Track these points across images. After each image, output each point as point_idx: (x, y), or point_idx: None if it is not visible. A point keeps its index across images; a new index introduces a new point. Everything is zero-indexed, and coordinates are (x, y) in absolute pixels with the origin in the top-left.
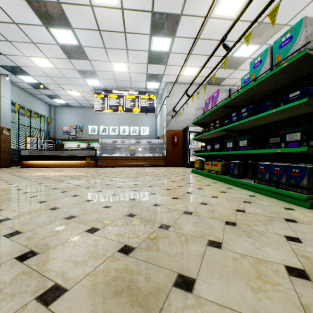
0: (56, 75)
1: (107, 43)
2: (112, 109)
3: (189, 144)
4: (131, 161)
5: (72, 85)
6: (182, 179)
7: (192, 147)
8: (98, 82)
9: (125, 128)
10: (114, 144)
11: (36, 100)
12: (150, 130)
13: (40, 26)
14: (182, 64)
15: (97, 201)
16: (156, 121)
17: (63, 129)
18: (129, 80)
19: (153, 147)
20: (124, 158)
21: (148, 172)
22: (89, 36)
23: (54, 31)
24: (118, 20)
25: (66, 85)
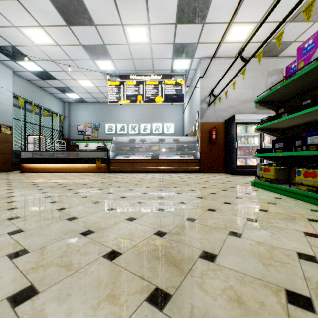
0: (60, 57)
1: None
2: (129, 99)
3: (235, 141)
4: (153, 165)
5: (81, 71)
6: (265, 211)
7: (238, 146)
8: (111, 65)
9: (147, 126)
10: (131, 143)
11: (47, 96)
12: (176, 128)
13: None
14: (229, 20)
15: None
16: (183, 116)
17: (77, 128)
18: (150, 58)
19: (181, 146)
20: (144, 161)
21: (179, 185)
22: None
23: None
24: None
25: (75, 72)
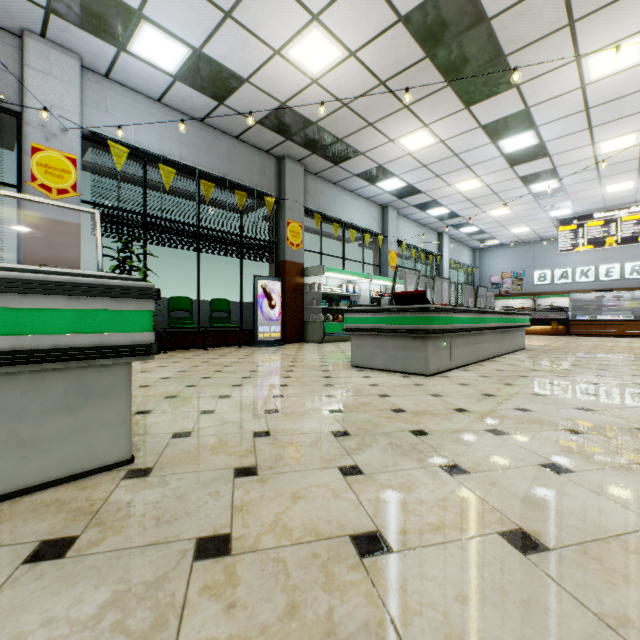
0: (507, 218)
1: (605, 173)
2: (592, 244)
3: None
4: (638, 328)
5: (523, 222)
6: None
7: None
8: (567, 211)
9: (611, 268)
10: (599, 301)
11: (462, 249)
12: None
13: (519, 187)
14: None
15: (639, 352)
16: None
17: (490, 280)
18: (633, 195)
19: None
20: (622, 322)
21: None
22: (578, 176)
23: (533, 186)
24: (631, 153)
25: (514, 225)
